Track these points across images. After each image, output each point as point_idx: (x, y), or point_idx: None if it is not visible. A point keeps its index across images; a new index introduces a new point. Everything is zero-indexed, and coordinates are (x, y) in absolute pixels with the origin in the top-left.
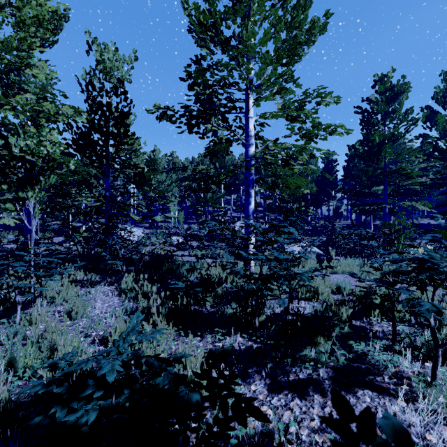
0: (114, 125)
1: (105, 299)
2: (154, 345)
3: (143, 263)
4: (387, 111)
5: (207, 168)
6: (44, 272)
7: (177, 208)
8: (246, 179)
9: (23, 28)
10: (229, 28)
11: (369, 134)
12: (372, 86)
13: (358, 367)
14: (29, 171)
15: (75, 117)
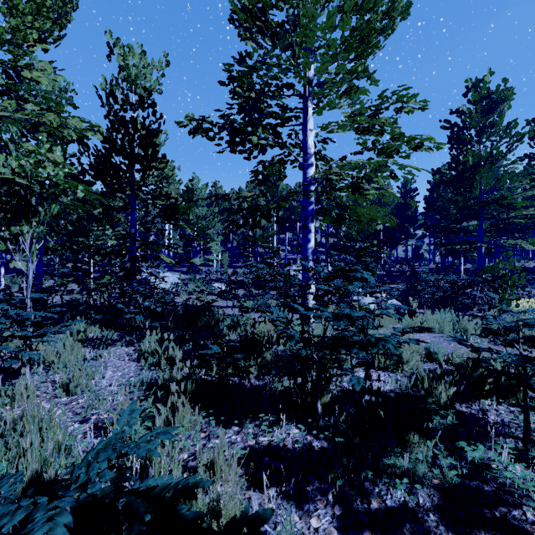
0: (139, 145)
1: (120, 365)
2: (167, 444)
3: (174, 317)
4: (483, 125)
5: (256, 200)
6: (32, 332)
7: (220, 249)
8: (304, 210)
9: (17, 16)
10: (281, 10)
11: (460, 154)
12: (464, 95)
13: (480, 491)
14: (24, 199)
15: (86, 132)
